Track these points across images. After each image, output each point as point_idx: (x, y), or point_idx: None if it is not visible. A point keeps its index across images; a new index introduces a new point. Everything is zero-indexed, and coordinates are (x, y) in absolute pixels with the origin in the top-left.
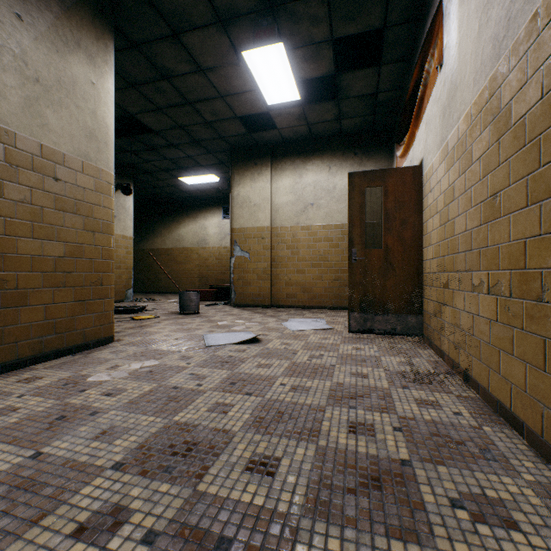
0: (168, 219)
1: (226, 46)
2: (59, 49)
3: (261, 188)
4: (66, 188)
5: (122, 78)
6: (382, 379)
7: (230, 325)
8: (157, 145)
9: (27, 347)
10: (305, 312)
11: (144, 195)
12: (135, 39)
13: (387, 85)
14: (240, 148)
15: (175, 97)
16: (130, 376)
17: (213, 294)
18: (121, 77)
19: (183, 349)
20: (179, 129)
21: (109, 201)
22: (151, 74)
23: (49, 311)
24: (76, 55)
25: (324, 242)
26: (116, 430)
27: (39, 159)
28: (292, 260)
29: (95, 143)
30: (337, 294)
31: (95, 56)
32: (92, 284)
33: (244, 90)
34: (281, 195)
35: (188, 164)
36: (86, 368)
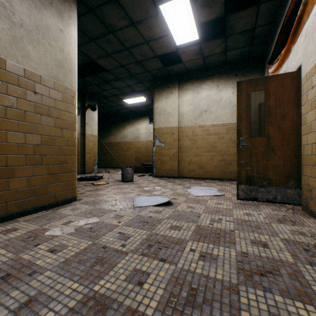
0: (118, 125)
1: (149, 2)
2: (37, 6)
3: (172, 102)
4: (42, 99)
5: (86, 35)
6: (283, 250)
7: (151, 190)
8: (109, 79)
9: (14, 205)
10: (201, 181)
11: (104, 112)
12: (91, 5)
13: (263, 21)
14: (159, 78)
15: (118, 45)
16: (75, 232)
17: (143, 169)
18: (85, 34)
19: (118, 209)
20: (121, 68)
21: (72, 108)
22: (102, 30)
23: (30, 181)
24: (49, 11)
25: (213, 135)
26: (40, 298)
27: (22, 79)
28: (192, 147)
29: (62, 70)
30: (222, 170)
31: (62, 12)
32: (60, 163)
33: (161, 36)
34: (184, 106)
35: (128, 90)
36: (49, 223)
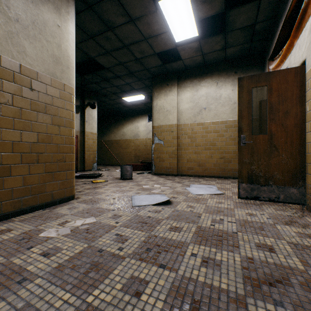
0: (117, 123)
1: None
2: (34, 0)
3: (171, 100)
4: (39, 96)
5: (85, 33)
6: (291, 255)
7: (150, 188)
8: (108, 77)
9: (10, 205)
10: (200, 179)
11: (104, 110)
12: (89, 1)
13: (264, 16)
14: (158, 75)
15: (116, 43)
16: (71, 233)
17: (142, 166)
18: (84, 31)
19: (116, 208)
20: (120, 65)
21: (70, 105)
22: (101, 27)
23: (26, 179)
24: (46, 6)
25: (213, 133)
26: None
27: (18, 75)
28: (191, 145)
29: (60, 66)
30: (222, 167)
31: (60, 8)
32: (58, 161)
33: (160, 33)
34: (183, 104)
35: (127, 88)
36: (45, 223)
